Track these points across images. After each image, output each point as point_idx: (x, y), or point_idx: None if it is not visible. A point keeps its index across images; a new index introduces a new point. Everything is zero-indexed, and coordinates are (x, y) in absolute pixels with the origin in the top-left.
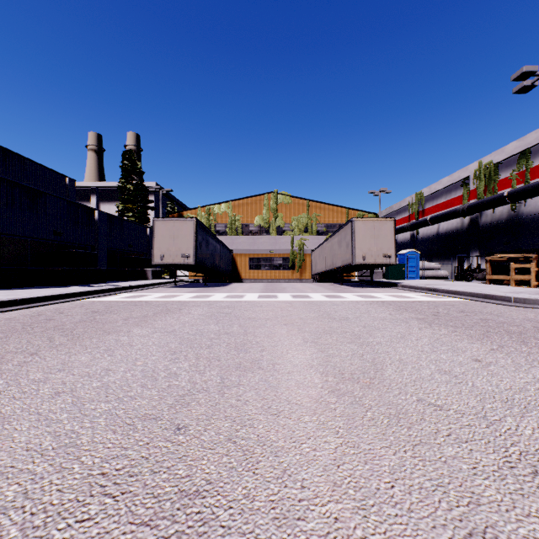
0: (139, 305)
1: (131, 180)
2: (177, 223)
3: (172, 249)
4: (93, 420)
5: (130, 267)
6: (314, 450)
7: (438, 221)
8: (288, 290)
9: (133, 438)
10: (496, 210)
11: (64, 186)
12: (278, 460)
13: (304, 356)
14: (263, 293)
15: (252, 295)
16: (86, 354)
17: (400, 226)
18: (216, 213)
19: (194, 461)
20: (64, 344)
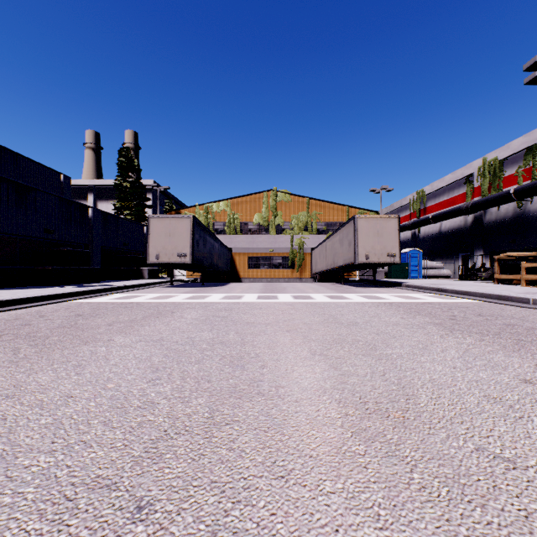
0: (129, 307)
1: (128, 178)
2: (173, 221)
3: (168, 248)
4: (18, 490)
5: (126, 266)
6: None
7: (440, 220)
8: (288, 290)
9: (66, 530)
10: (501, 208)
11: (59, 183)
12: None
13: (313, 375)
14: (262, 293)
15: (251, 295)
16: (49, 371)
17: (401, 225)
18: (215, 211)
19: None
20: (28, 358)
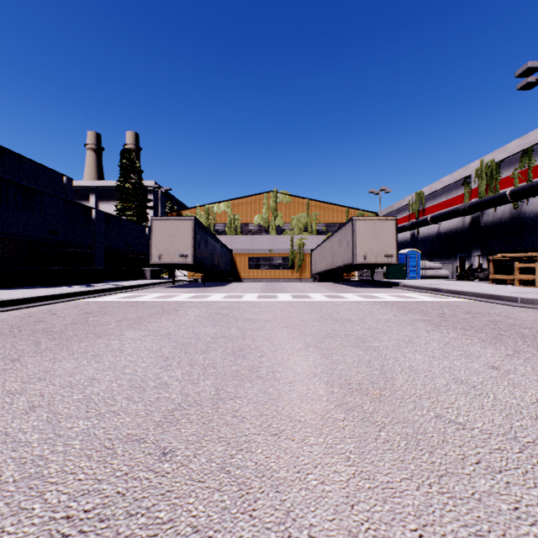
0: (135, 305)
1: (130, 179)
2: (175, 222)
3: (170, 248)
4: (67, 442)
5: (129, 266)
6: (322, 484)
7: (439, 221)
8: (288, 290)
9: (110, 466)
10: (498, 209)
11: (62, 185)
12: (280, 497)
13: (306, 363)
14: (262, 293)
15: (251, 295)
16: (71, 360)
17: (400, 226)
18: (216, 212)
19: (180, 499)
20: (50, 349)
